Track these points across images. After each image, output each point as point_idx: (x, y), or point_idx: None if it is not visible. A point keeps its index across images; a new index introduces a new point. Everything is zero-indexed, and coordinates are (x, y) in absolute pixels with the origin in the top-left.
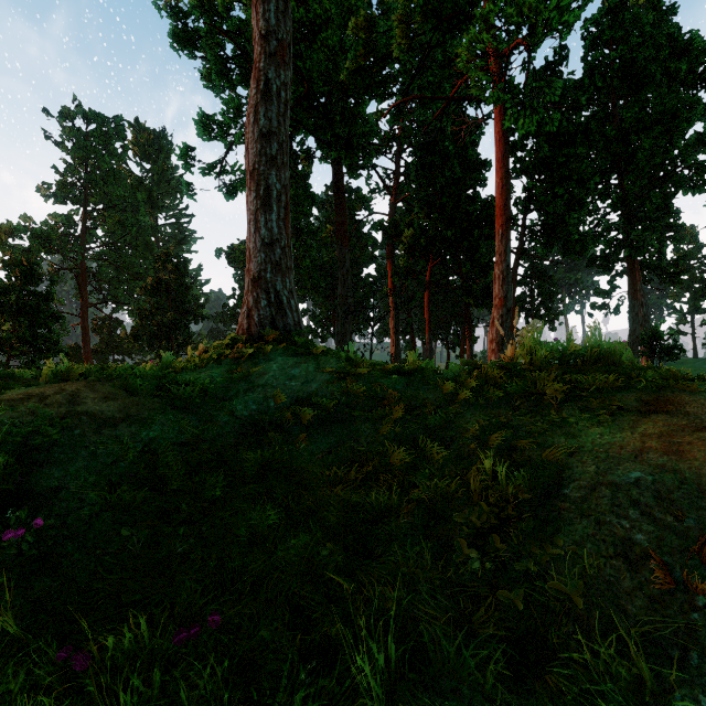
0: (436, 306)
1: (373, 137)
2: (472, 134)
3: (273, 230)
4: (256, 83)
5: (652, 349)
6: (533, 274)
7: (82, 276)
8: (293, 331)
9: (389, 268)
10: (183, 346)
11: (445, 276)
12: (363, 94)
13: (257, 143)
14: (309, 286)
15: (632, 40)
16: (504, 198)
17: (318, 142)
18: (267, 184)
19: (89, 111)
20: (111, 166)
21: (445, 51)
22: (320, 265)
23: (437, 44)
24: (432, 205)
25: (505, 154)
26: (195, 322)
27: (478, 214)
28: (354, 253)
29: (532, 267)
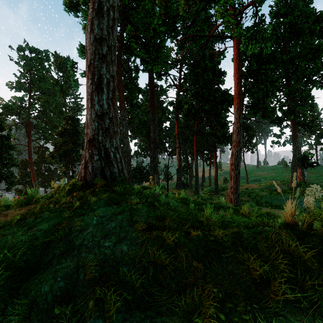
0: (198, 141)
1: (169, 58)
2: (219, 57)
3: (103, 106)
4: (92, 4)
5: (303, 163)
6: (243, 126)
7: (28, 126)
8: (117, 177)
9: (176, 124)
10: (76, 161)
11: (203, 128)
12: (164, 36)
13: (92, 46)
14: (137, 132)
15: (295, 13)
16: (239, 89)
17: (141, 61)
18: (99, 74)
19: (32, 47)
20: (43, 73)
21: (206, 13)
22: (143, 122)
23: (202, 9)
24: (198, 93)
25: (239, 66)
26: (82, 149)
27: (220, 98)
28: (159, 116)
29: (243, 123)
